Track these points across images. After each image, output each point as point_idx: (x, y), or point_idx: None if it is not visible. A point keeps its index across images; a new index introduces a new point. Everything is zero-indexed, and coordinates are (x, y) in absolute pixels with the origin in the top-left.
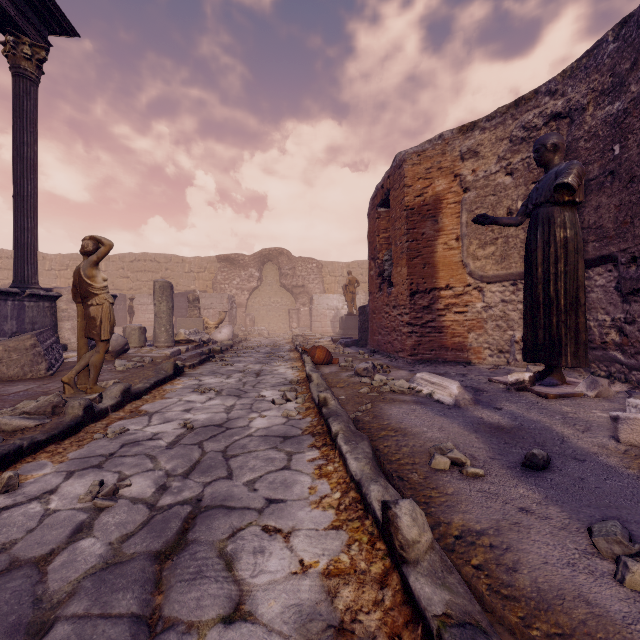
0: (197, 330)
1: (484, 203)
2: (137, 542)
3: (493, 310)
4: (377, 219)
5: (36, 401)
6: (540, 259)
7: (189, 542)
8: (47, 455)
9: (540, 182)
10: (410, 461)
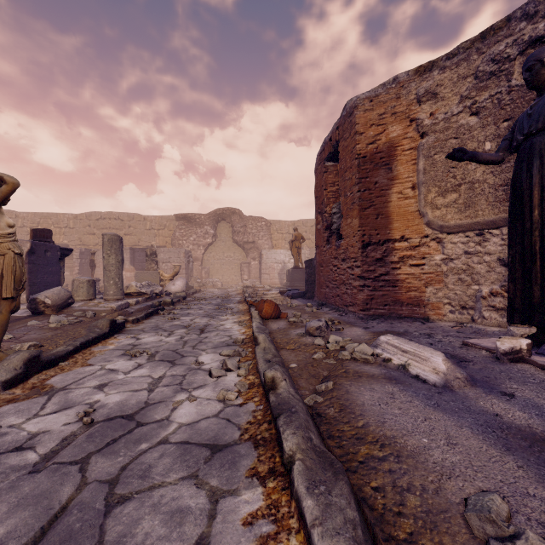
0: (150, 282)
1: (444, 147)
2: None
3: (454, 262)
4: (324, 173)
5: None
6: (537, 199)
7: None
8: None
9: (534, 106)
10: None
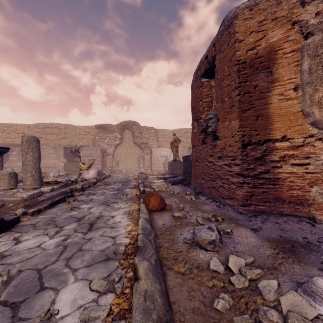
0: (68, 172)
1: None
2: None
3: None
4: (200, 87)
5: None
6: None
7: None
8: None
9: None
10: None
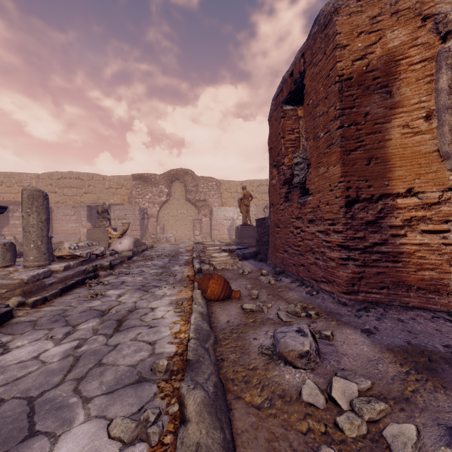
0: (91, 242)
1: None
2: None
3: None
4: (282, 118)
5: None
6: None
7: None
8: None
9: None
10: None
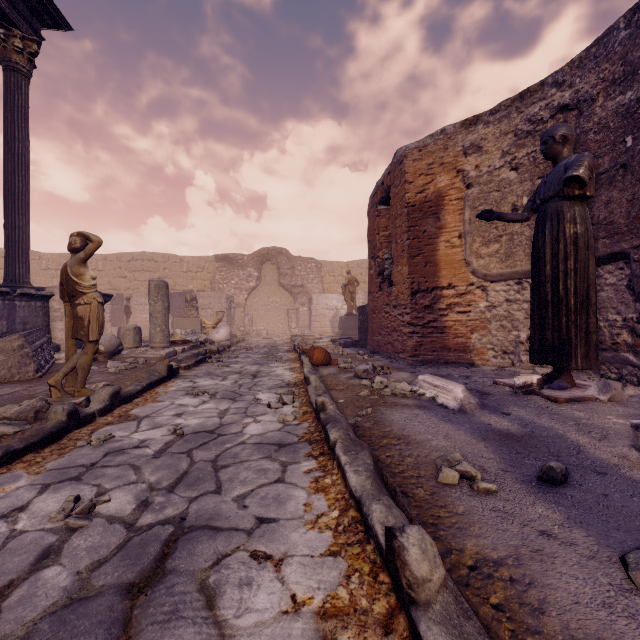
0: (194, 330)
1: (488, 199)
2: (108, 571)
3: (497, 310)
4: (377, 217)
5: (19, 405)
6: (548, 256)
7: (167, 572)
8: (23, 465)
9: (548, 176)
10: (415, 474)
